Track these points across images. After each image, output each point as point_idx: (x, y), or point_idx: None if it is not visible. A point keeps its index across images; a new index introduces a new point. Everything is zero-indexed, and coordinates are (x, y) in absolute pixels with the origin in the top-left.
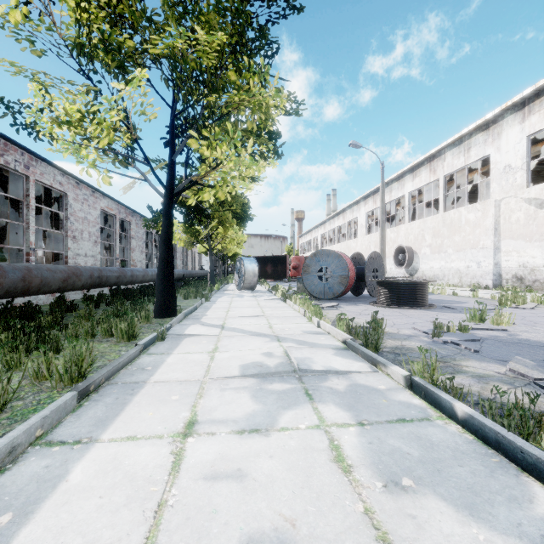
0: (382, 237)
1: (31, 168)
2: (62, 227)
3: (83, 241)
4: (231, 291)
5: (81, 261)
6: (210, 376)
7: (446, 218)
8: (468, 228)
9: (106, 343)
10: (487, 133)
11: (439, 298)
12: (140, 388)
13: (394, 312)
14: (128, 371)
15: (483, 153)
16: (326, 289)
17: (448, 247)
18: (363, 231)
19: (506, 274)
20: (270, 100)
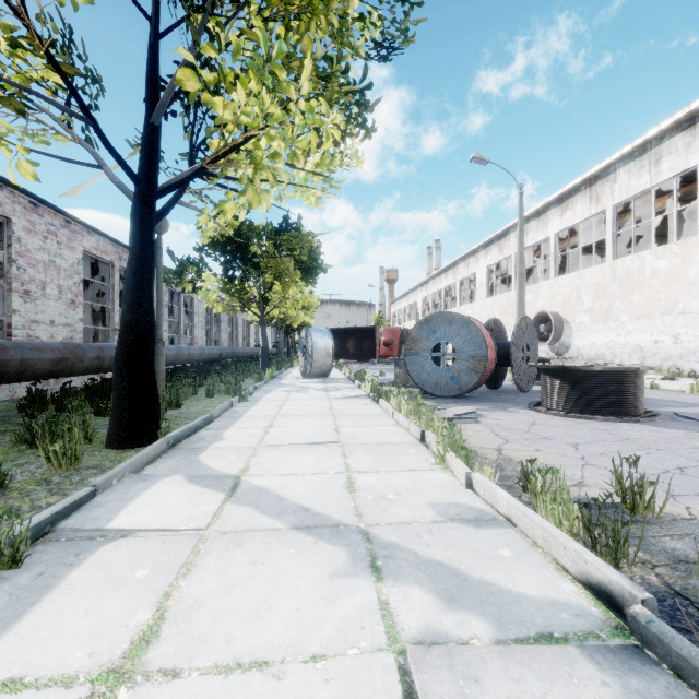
0: (521, 298)
1: None
2: (2, 275)
3: (47, 301)
4: (292, 380)
5: (41, 332)
6: None
7: (618, 269)
8: (657, 282)
9: None
10: (691, 133)
11: None
12: None
13: (597, 430)
14: None
15: (684, 165)
16: (447, 379)
17: (621, 313)
18: (483, 292)
19: None
20: None
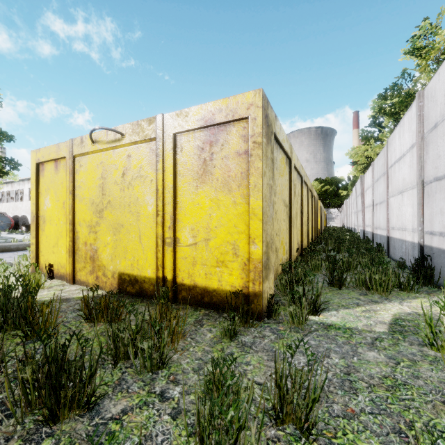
0: None
1: None
2: None
3: None
4: None
5: None
6: None
7: None
8: None
9: None
10: None
11: None
12: None
13: None
14: None
15: None
16: (1, 228)
17: None
18: (27, 198)
19: None
20: None
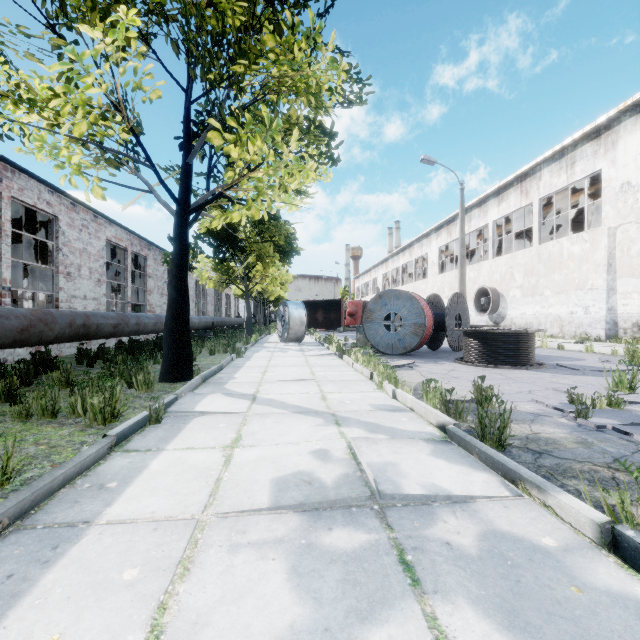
0: (462, 276)
1: (4, 181)
2: (52, 260)
3: (81, 280)
4: (272, 344)
5: (78, 305)
6: (215, 509)
7: (542, 252)
8: (572, 263)
9: (69, 428)
10: (598, 143)
11: (543, 353)
12: (72, 541)
13: (493, 373)
14: (73, 491)
15: (592, 168)
16: (395, 341)
17: (545, 288)
18: (434, 270)
19: (623, 321)
20: (323, 78)
